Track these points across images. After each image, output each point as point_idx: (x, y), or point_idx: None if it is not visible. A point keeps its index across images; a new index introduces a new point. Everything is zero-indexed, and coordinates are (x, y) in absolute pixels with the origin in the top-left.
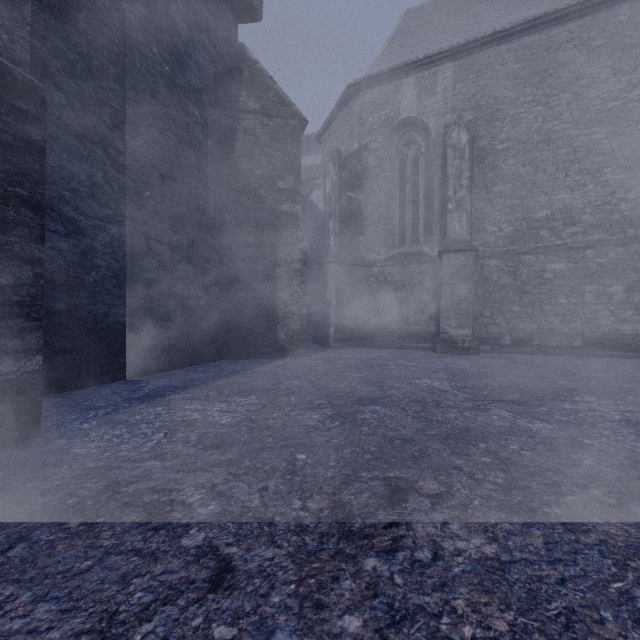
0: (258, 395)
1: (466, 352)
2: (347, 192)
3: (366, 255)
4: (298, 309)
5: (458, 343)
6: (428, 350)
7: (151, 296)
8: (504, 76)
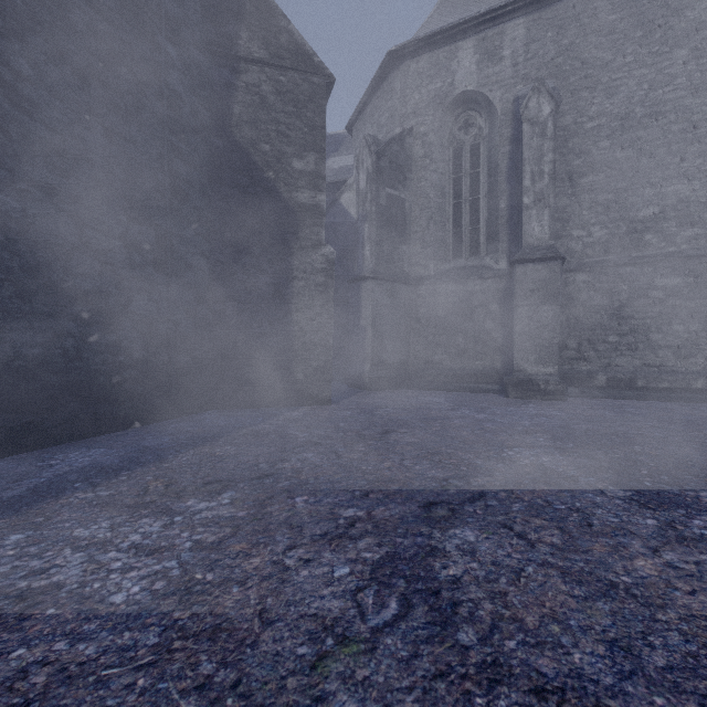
0: (237, 492)
1: (550, 397)
2: (387, 188)
3: (411, 270)
4: (321, 338)
5: (539, 385)
6: (494, 393)
7: (88, 316)
8: (595, 31)
